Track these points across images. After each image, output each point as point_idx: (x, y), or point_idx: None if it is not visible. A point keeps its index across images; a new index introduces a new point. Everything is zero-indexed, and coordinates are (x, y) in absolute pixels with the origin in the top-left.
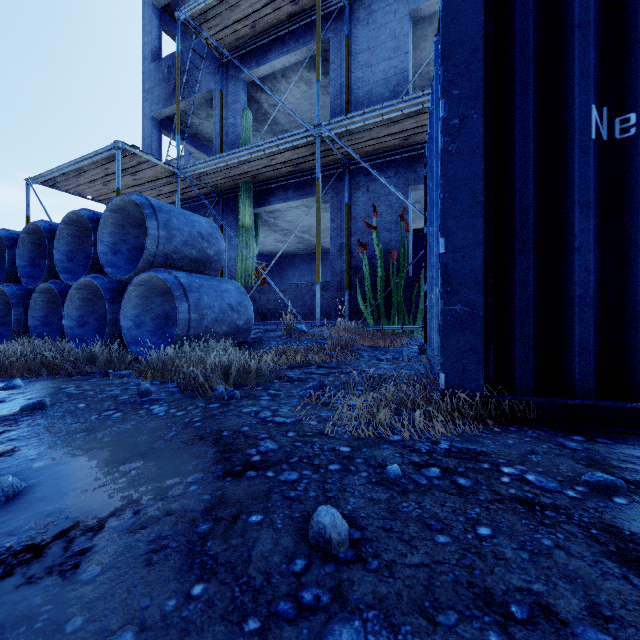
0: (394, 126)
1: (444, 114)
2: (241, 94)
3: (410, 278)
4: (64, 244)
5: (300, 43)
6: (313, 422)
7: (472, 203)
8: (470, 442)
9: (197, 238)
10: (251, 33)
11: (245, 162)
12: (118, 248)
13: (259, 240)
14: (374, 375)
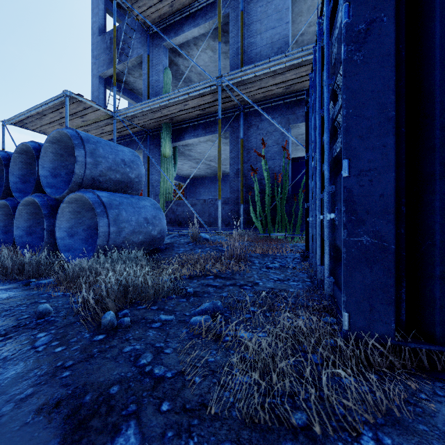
0: (278, 77)
1: (348, 19)
2: (163, 57)
3: (290, 195)
4: (18, 169)
5: (207, 18)
6: (197, 377)
7: (381, 119)
8: (400, 429)
9: (120, 164)
10: (170, 11)
11: (165, 107)
12: (58, 172)
13: (178, 166)
14: (265, 289)
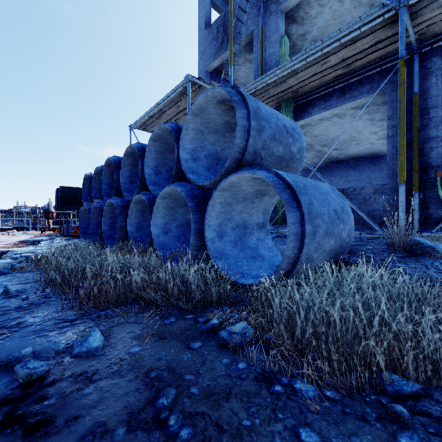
0: None
1: None
2: (279, 24)
3: None
4: (151, 160)
5: None
6: None
7: None
8: None
9: (282, 132)
10: None
11: (293, 74)
12: (197, 155)
13: None
14: None
